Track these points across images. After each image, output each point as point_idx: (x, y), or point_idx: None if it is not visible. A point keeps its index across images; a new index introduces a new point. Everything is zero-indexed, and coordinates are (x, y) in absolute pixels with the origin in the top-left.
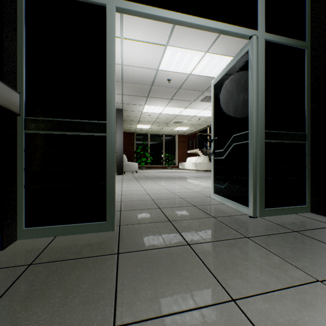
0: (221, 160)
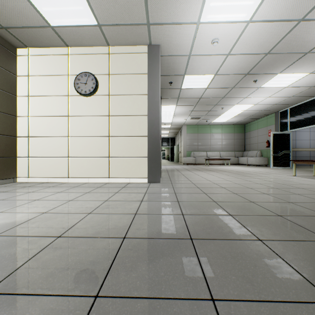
0: (277, 157)
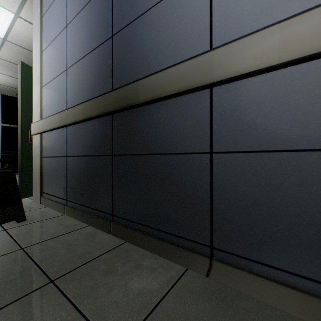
0: None
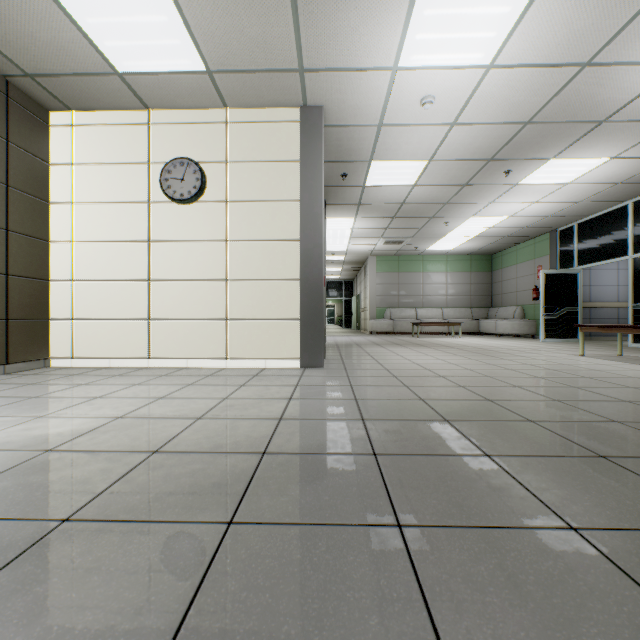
0: (553, 319)
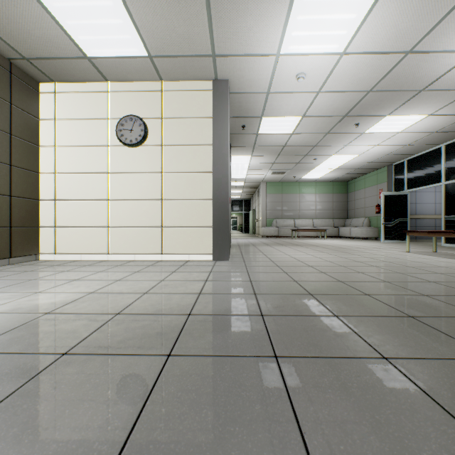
0: (390, 226)
